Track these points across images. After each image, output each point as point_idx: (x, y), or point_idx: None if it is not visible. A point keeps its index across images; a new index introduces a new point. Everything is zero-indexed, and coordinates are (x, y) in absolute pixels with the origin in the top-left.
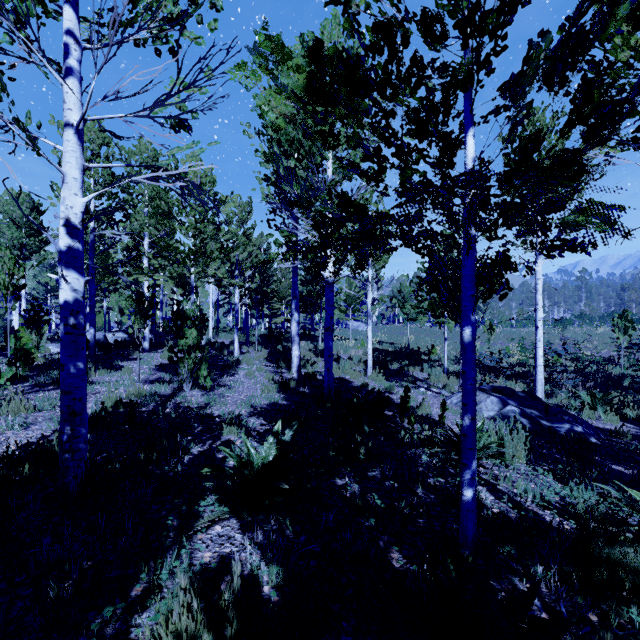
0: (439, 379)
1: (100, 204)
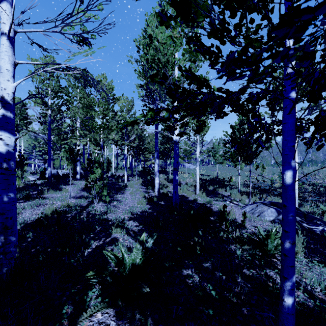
0: (236, 196)
1: (53, 102)
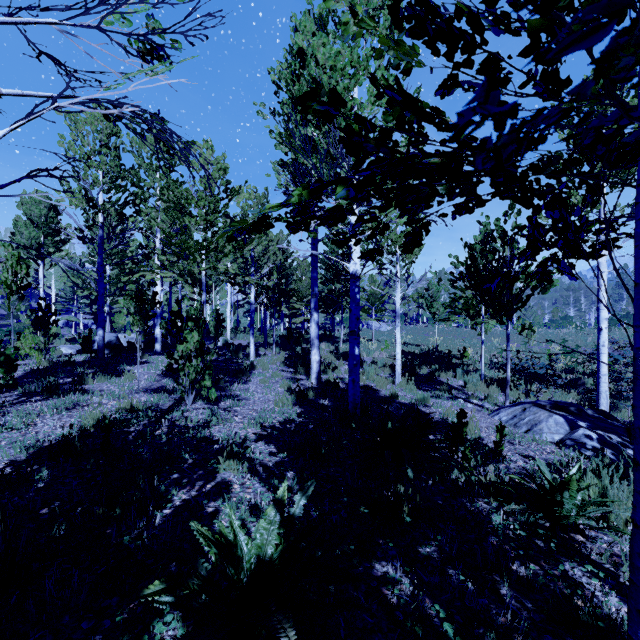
0: (477, 387)
1: (108, 198)
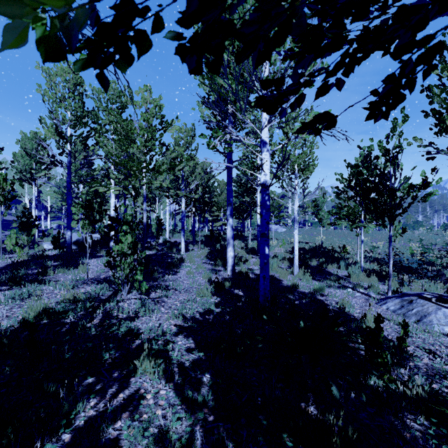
0: (359, 277)
1: (74, 131)
